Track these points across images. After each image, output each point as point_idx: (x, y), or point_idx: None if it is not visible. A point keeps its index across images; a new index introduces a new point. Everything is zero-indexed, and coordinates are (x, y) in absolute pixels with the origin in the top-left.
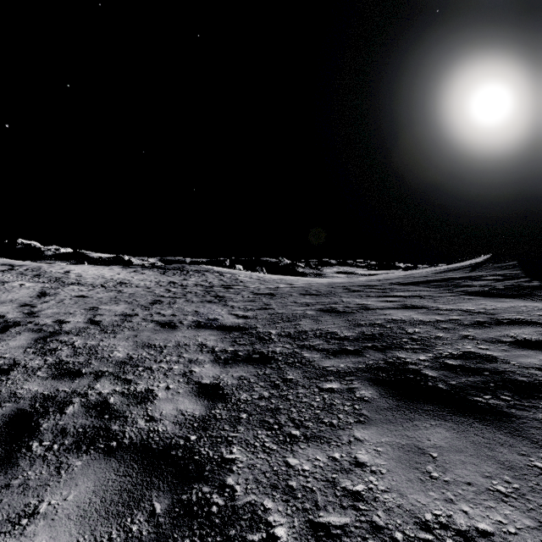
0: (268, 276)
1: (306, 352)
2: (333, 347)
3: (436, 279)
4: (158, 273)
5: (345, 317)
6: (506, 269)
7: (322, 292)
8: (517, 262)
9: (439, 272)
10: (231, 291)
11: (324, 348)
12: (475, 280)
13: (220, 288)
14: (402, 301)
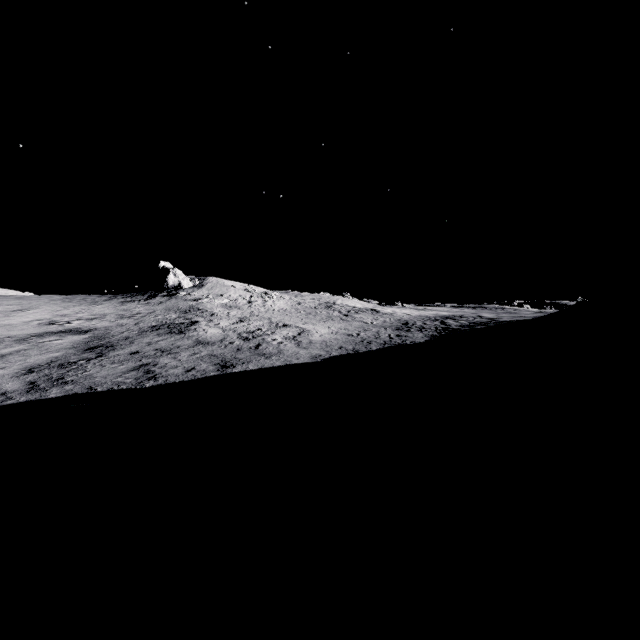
0: None
1: None
2: None
3: None
4: (472, 309)
5: None
6: None
7: None
8: None
9: None
10: None
11: None
12: None
13: None
14: None
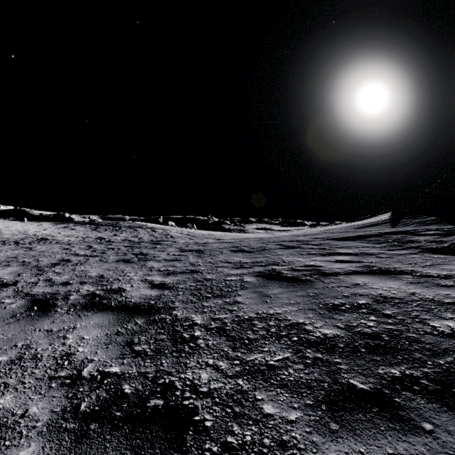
0: (198, 232)
1: (265, 396)
2: (319, 377)
3: (369, 234)
4: (89, 229)
5: (303, 289)
6: (432, 224)
7: (254, 248)
8: (438, 218)
9: (358, 227)
10: (157, 247)
11: (301, 380)
12: (415, 235)
13: (148, 244)
14: (360, 262)
